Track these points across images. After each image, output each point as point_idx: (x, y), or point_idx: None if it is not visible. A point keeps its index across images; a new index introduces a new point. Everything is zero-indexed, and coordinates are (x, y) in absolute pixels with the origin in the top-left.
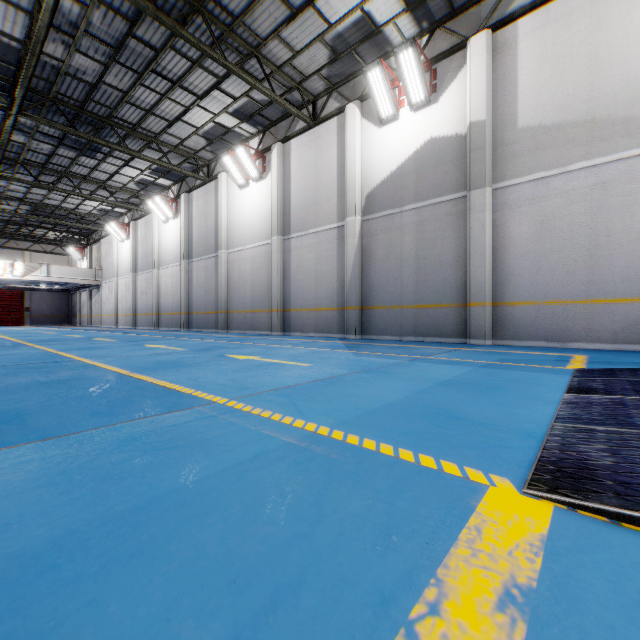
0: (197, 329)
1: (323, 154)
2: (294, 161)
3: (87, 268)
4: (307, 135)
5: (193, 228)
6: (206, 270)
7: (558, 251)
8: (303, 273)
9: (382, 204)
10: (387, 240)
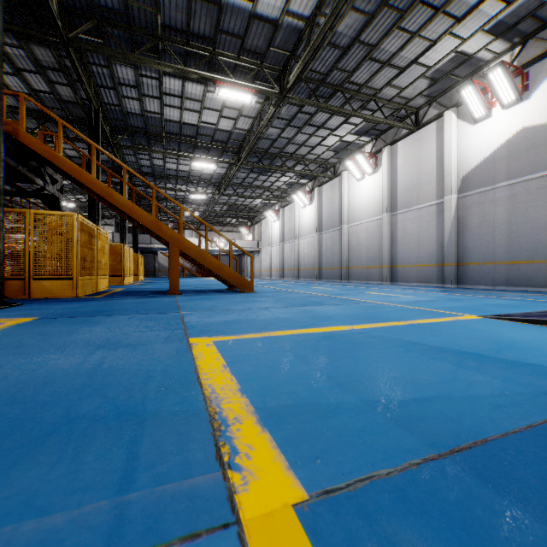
0: (326, 280)
1: (424, 150)
2: (400, 158)
3: (253, 240)
4: (410, 137)
5: (323, 210)
6: (332, 239)
7: None
8: (407, 239)
9: (476, 184)
10: (480, 211)
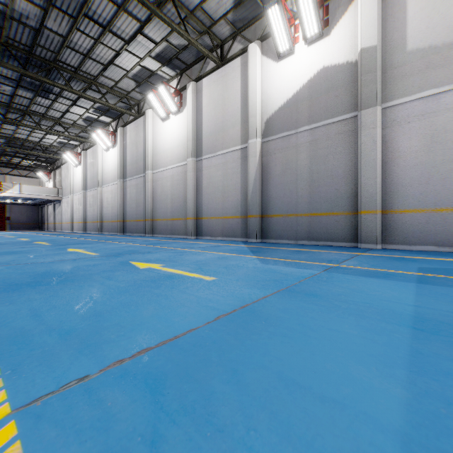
0: (130, 233)
1: (229, 88)
2: (205, 96)
3: (51, 187)
4: (216, 74)
5: (127, 154)
6: (137, 187)
7: (448, 162)
8: (212, 188)
9: (279, 127)
10: (284, 158)
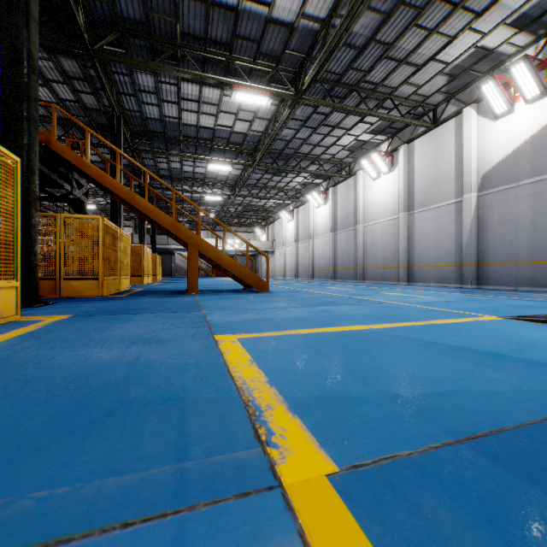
0: (340, 280)
1: (442, 148)
2: (417, 156)
3: (267, 241)
4: (428, 135)
5: (337, 210)
6: (347, 239)
7: None
8: (425, 238)
9: (497, 181)
10: (502, 210)
